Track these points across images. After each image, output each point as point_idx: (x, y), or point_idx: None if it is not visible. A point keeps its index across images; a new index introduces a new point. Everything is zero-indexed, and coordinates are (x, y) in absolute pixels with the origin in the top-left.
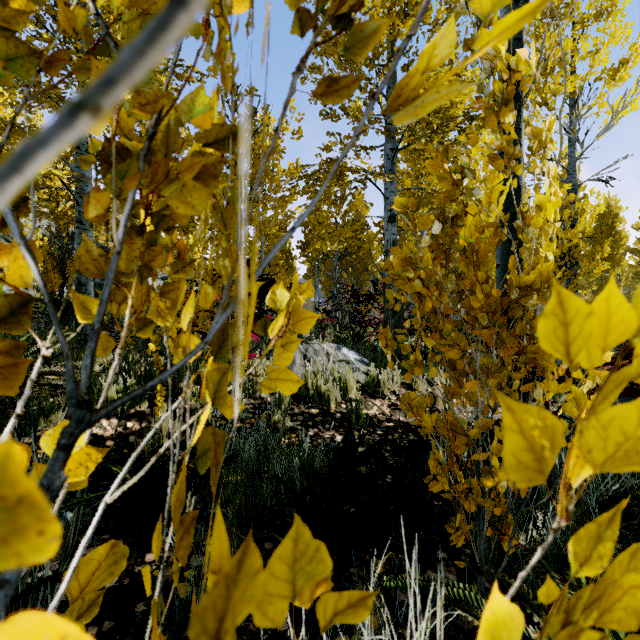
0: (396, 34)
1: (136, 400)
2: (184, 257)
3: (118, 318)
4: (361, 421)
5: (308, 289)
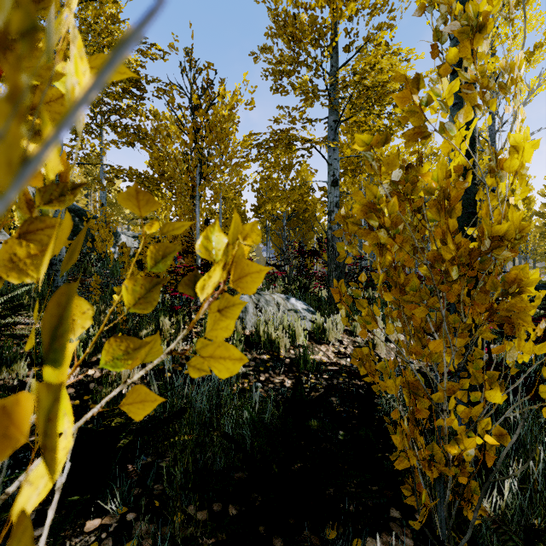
0: (339, 16)
1: (98, 348)
2: (65, 180)
3: (90, 271)
4: (308, 366)
5: (254, 233)
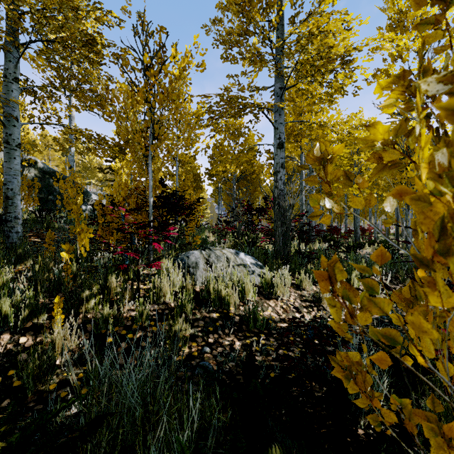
0: None
1: (34, 312)
2: None
3: (52, 227)
4: (258, 324)
5: None
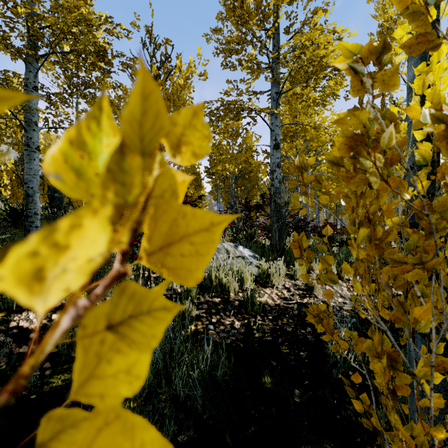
0: None
1: None
2: None
3: None
4: (255, 308)
5: (199, 140)
